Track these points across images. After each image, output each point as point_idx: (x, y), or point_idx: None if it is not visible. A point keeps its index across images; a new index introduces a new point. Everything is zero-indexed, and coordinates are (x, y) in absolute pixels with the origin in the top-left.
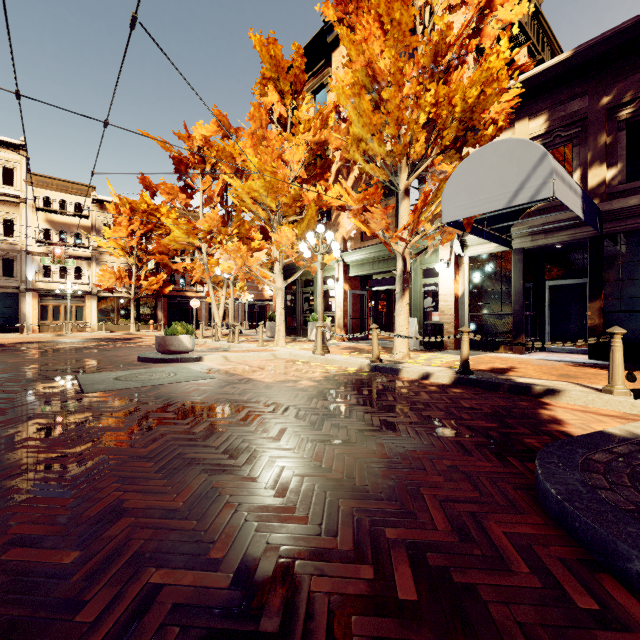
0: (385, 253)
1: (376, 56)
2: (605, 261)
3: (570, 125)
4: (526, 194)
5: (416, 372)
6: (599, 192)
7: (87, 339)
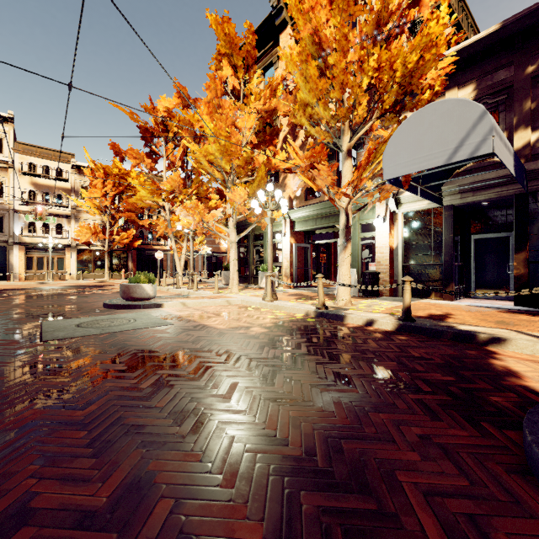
0: (327, 210)
1: (322, 24)
2: (530, 216)
3: (496, 93)
4: (466, 151)
5: (360, 319)
6: (524, 153)
7: (65, 286)
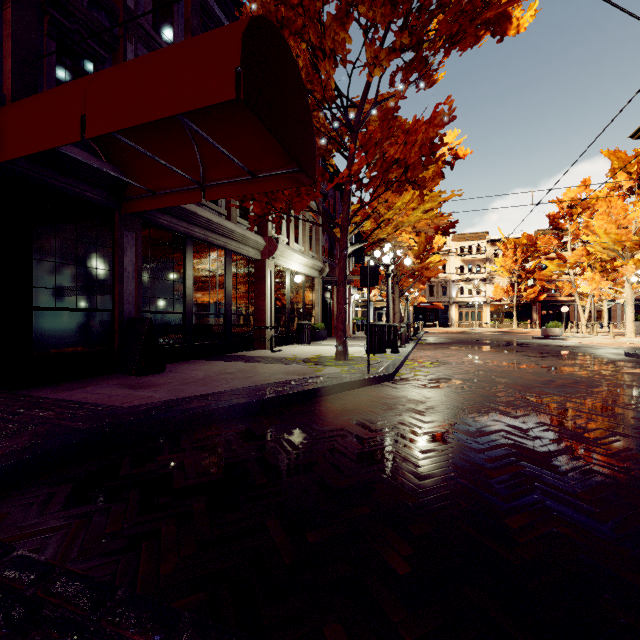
0: None
1: None
2: None
3: None
4: None
5: None
6: None
7: (491, 331)
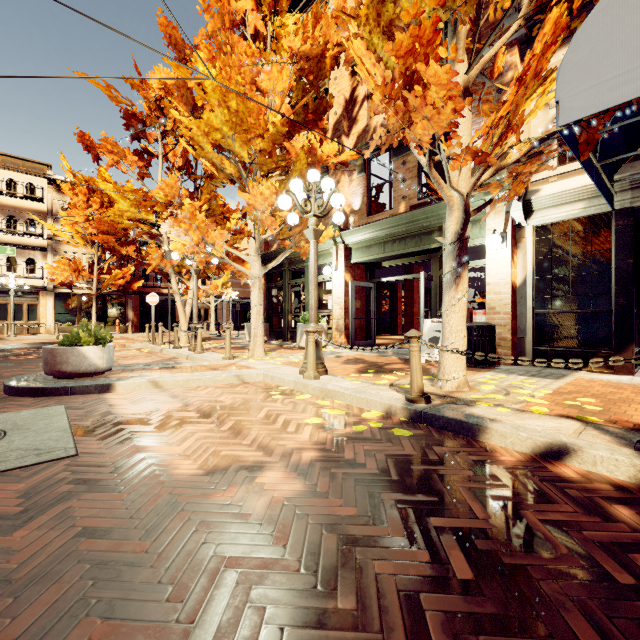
0: (402, 229)
1: None
2: None
3: None
4: None
5: (526, 439)
6: None
7: (21, 344)
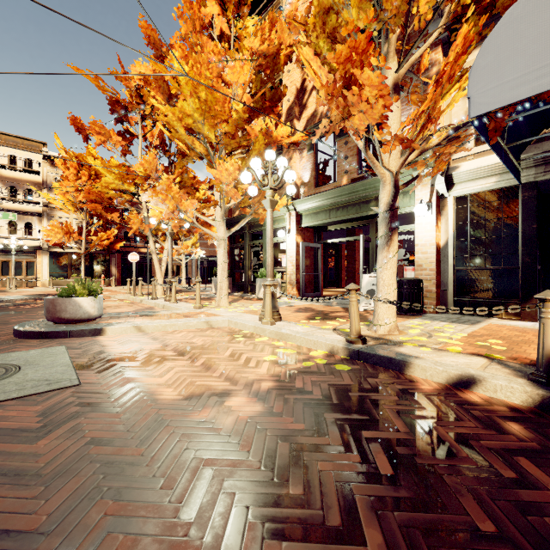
0: (345, 198)
1: None
2: None
3: None
4: None
5: (442, 372)
6: None
7: (22, 296)
